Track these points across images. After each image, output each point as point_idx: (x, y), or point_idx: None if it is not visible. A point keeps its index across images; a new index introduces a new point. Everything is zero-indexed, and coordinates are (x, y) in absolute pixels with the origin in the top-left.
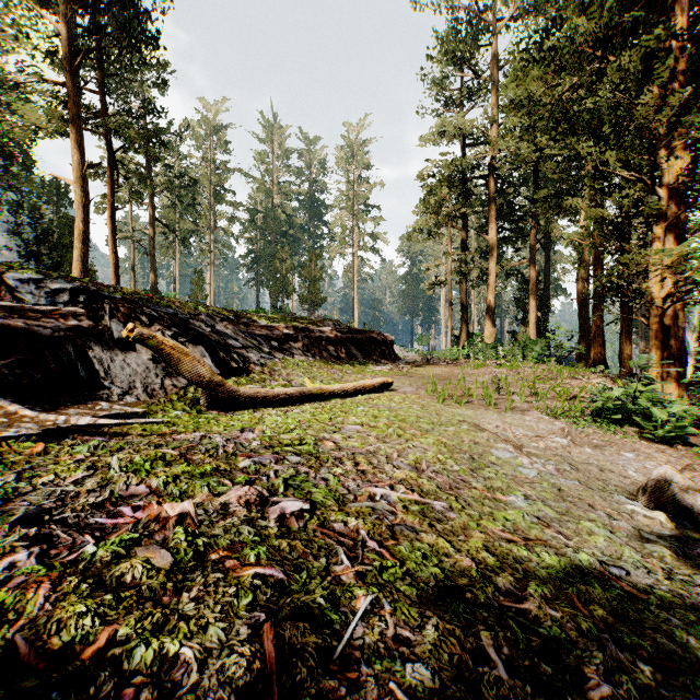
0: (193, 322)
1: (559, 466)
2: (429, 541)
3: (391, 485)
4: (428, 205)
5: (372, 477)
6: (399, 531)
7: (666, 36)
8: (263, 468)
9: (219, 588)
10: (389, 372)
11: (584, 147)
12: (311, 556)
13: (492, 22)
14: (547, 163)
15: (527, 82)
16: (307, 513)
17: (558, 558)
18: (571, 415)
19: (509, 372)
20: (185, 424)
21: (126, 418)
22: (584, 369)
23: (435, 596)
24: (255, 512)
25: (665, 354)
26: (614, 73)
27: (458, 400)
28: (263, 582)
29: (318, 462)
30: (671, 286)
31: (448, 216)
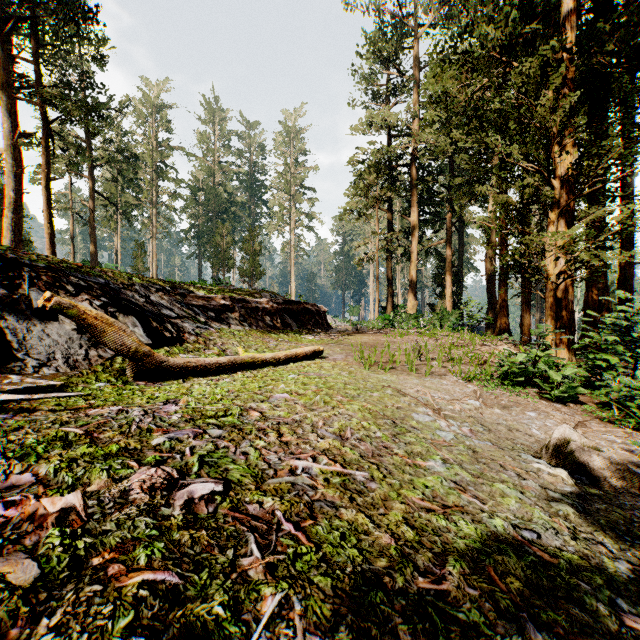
0: (125, 292)
1: (473, 428)
2: (348, 518)
3: (313, 456)
4: (358, 188)
5: (295, 448)
6: (318, 507)
7: (560, 47)
8: (178, 445)
9: (91, 607)
10: (322, 340)
11: (493, 140)
12: (216, 548)
13: (414, 27)
14: (461, 155)
15: (444, 79)
16: (219, 496)
17: (475, 526)
18: (482, 378)
19: (428, 340)
20: (106, 397)
21: (40, 391)
22: (492, 336)
23: (352, 585)
24: (159, 499)
25: (559, 324)
26: (517, 76)
27: (383, 367)
28: (150, 591)
29: (241, 434)
30: (563, 264)
31: (376, 199)
